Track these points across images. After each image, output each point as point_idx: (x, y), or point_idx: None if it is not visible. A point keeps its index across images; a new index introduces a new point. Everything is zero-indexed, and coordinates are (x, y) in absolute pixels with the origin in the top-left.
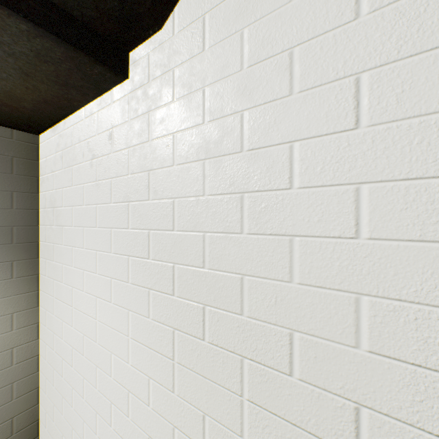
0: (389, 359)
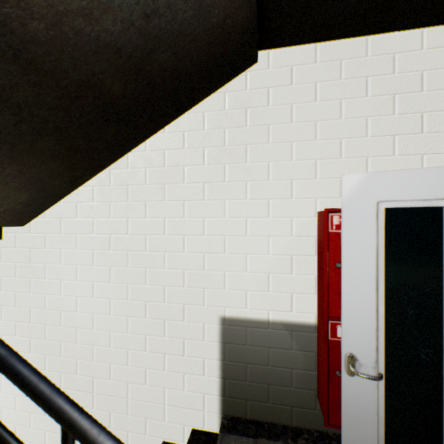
0: (100, 362)
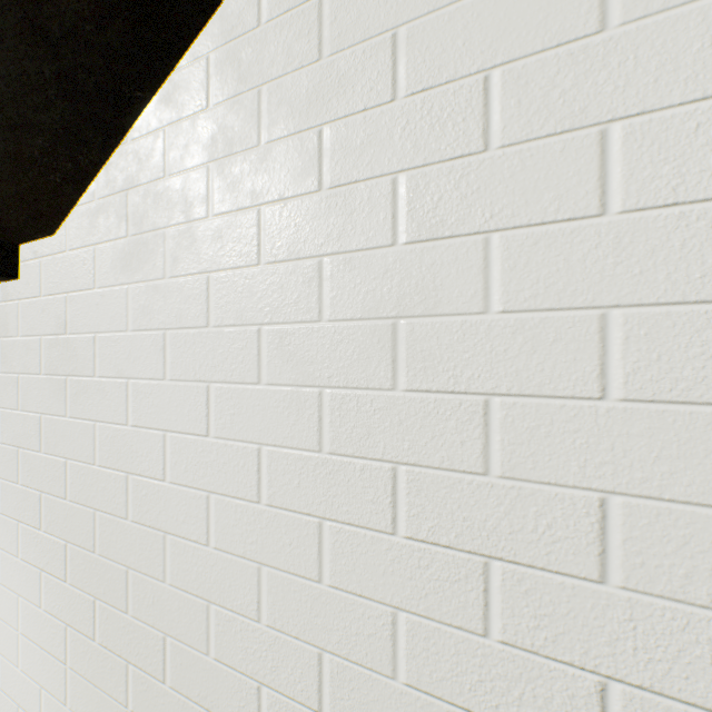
0: (227, 666)
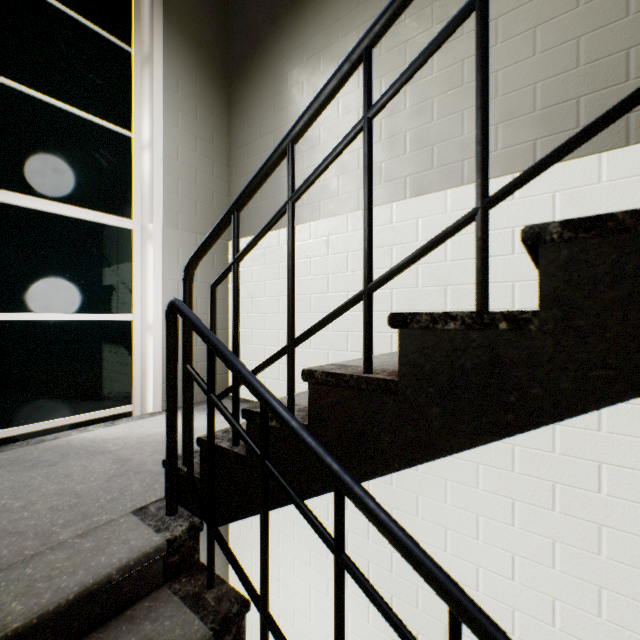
0: None
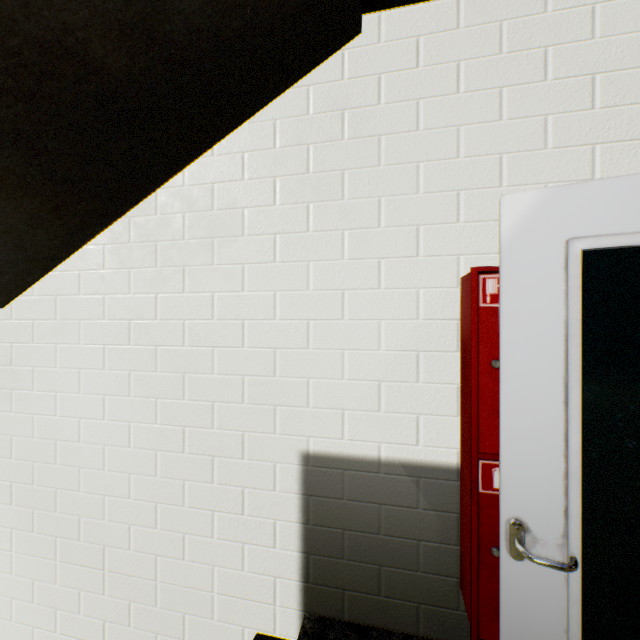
0: (114, 522)
